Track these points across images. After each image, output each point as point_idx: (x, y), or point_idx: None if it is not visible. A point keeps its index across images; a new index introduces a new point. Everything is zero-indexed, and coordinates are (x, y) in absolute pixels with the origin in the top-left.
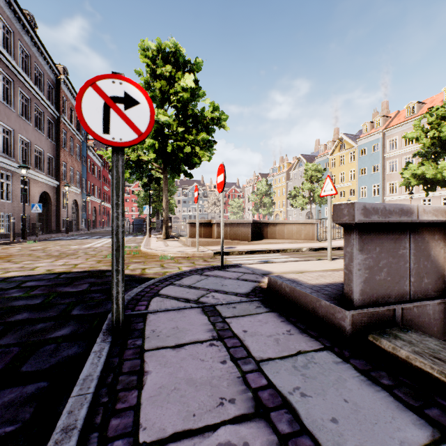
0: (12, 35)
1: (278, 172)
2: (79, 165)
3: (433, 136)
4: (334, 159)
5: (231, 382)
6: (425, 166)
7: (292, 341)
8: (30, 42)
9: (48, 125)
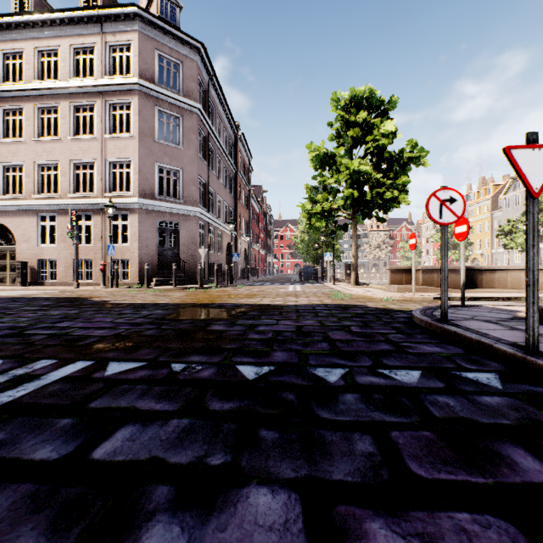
0: (214, 111)
1: (476, 199)
2: (247, 214)
3: None
4: None
5: (540, 338)
6: None
7: None
8: (222, 112)
9: (230, 181)
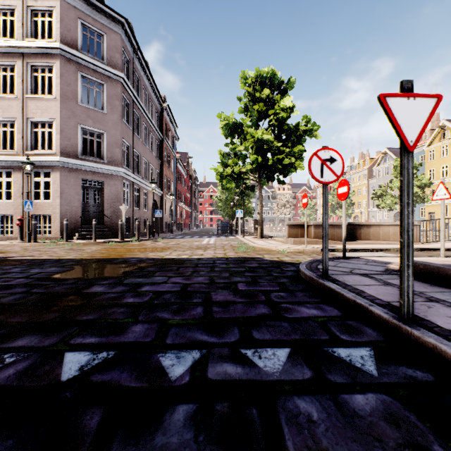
0: (139, 82)
1: (357, 169)
2: (173, 176)
3: None
4: (433, 151)
5: None
6: None
7: (435, 288)
8: (148, 84)
9: (156, 146)
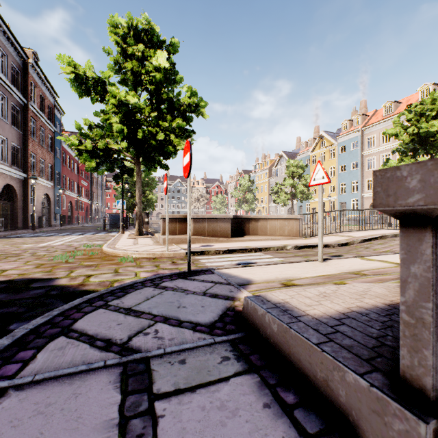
0: None
1: (260, 169)
2: (52, 157)
3: (412, 132)
4: (315, 157)
5: None
6: (405, 162)
7: None
8: None
9: (13, 112)
